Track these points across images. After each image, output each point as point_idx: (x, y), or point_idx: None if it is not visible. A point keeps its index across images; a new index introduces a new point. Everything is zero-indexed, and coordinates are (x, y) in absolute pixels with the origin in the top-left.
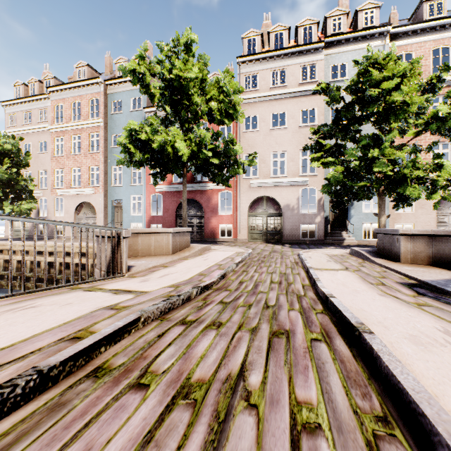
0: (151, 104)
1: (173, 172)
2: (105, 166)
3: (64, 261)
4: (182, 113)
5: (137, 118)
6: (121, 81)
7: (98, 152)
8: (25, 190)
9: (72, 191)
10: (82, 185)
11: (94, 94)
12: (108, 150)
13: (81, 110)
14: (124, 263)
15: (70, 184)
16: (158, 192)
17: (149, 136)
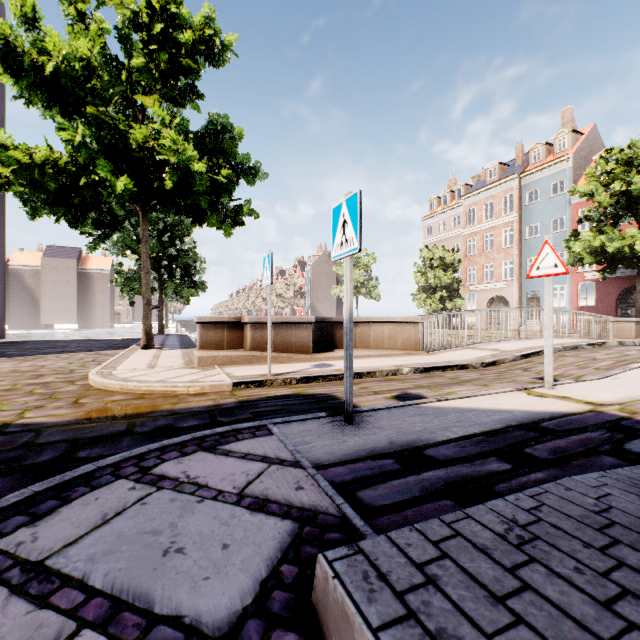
0: (576, 182)
1: (626, 266)
2: (519, 259)
3: (590, 330)
4: (638, 211)
5: (558, 202)
6: (538, 169)
7: (511, 246)
8: (454, 290)
9: (484, 286)
10: (494, 280)
11: (506, 190)
12: (521, 242)
13: (493, 209)
14: (610, 336)
15: (481, 280)
16: (587, 280)
17: (599, 239)
